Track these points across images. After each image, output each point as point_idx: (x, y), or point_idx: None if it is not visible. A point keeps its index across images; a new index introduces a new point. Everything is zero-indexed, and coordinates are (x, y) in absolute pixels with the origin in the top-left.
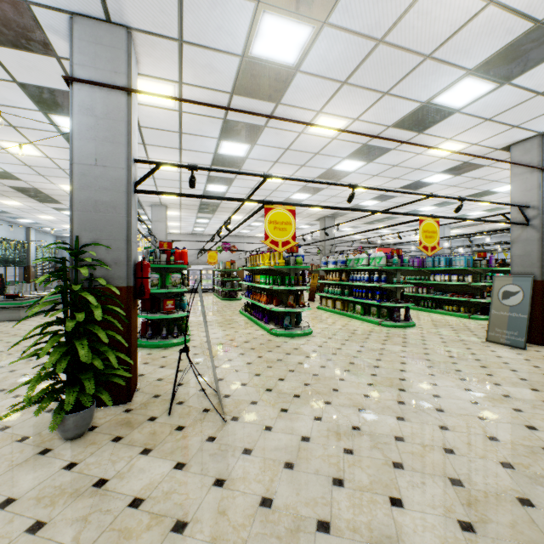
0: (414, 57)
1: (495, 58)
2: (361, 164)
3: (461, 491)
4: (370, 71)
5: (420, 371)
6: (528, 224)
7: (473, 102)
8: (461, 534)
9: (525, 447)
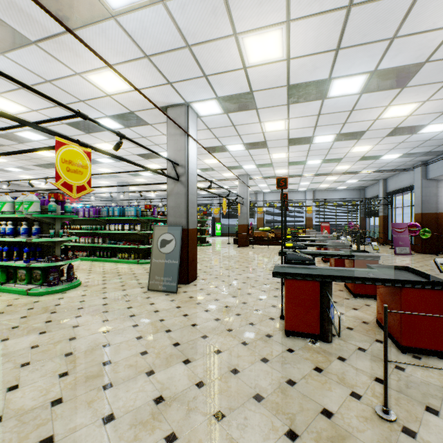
0: None
1: None
2: None
3: None
4: None
5: (39, 399)
6: (179, 180)
7: (129, 10)
8: None
9: None
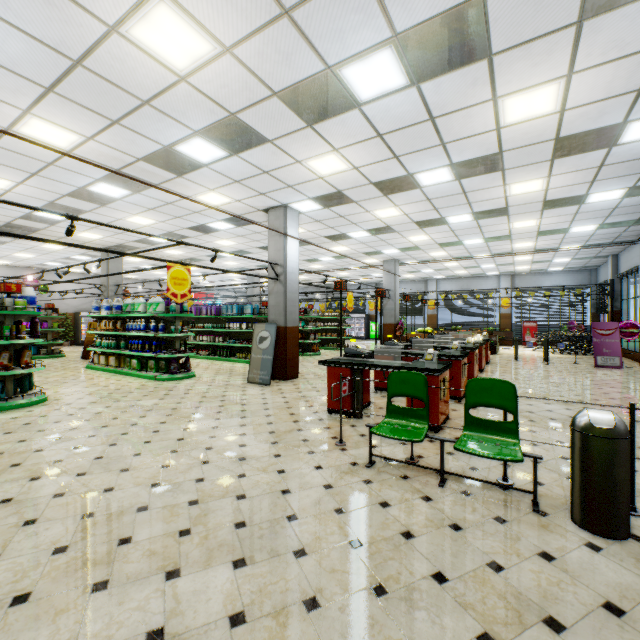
0: (130, 97)
1: (214, 129)
2: (126, 192)
3: (87, 521)
4: (81, 90)
5: (155, 421)
6: (278, 279)
7: (215, 162)
8: (48, 558)
9: (188, 465)
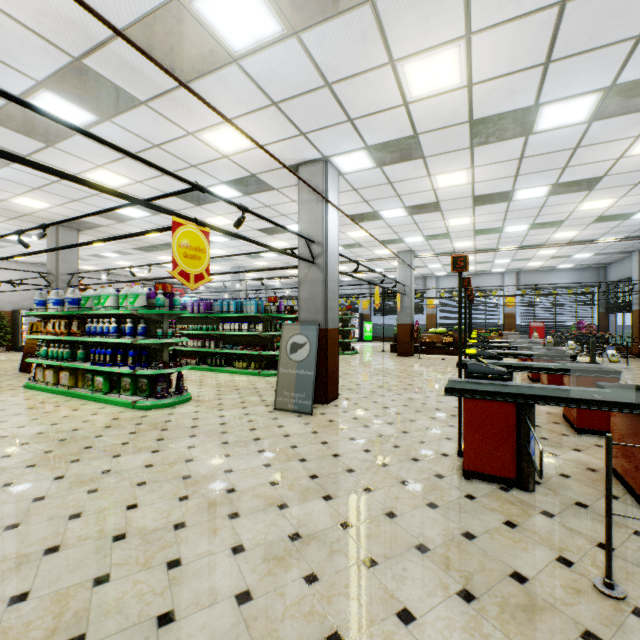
0: None
1: None
2: (90, 118)
3: None
4: None
5: (160, 521)
6: (314, 263)
7: (255, 51)
8: None
9: None
